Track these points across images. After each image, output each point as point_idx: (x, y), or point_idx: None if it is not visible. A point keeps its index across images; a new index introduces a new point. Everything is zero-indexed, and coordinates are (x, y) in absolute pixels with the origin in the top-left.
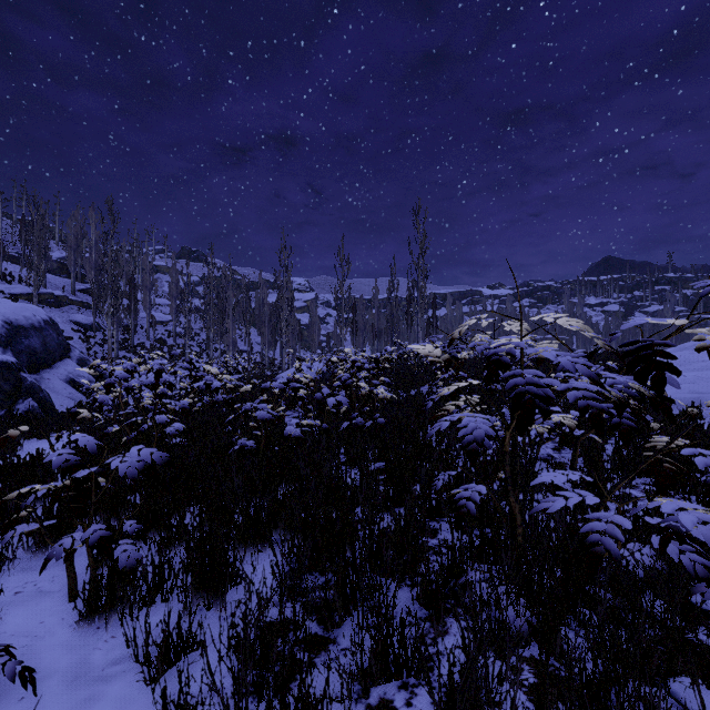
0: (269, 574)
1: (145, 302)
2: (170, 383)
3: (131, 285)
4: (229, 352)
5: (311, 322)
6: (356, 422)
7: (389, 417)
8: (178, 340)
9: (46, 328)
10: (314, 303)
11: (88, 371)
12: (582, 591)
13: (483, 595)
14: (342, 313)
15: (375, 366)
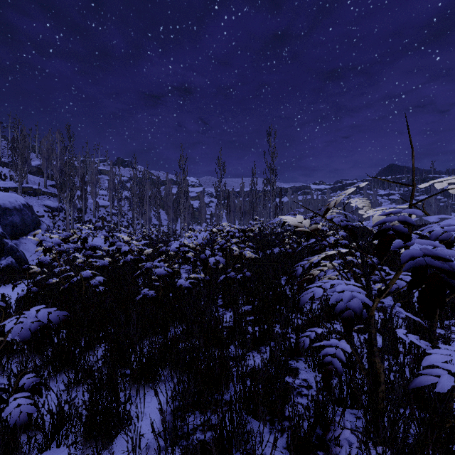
0: (156, 413)
1: (92, 193)
2: (94, 247)
3: (82, 182)
4: (146, 225)
5: (200, 206)
6: (230, 275)
7: (253, 271)
8: (113, 217)
9: (24, 210)
10: (202, 194)
11: (33, 238)
12: (447, 449)
13: (350, 449)
14: (220, 200)
15: (243, 235)
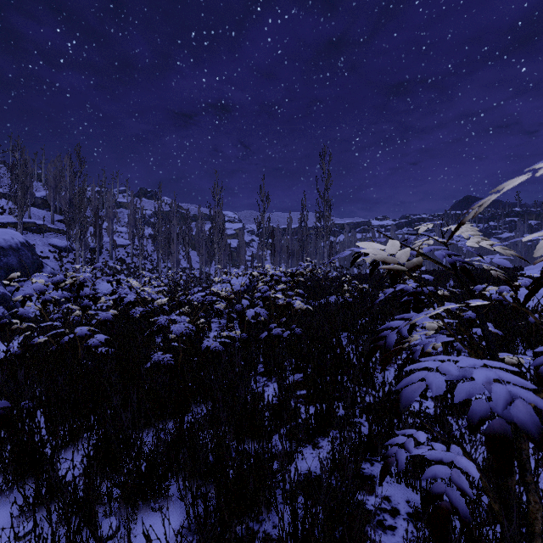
0: None
1: (109, 229)
2: (93, 295)
3: (96, 216)
4: (173, 268)
5: (239, 245)
6: (274, 333)
7: (304, 326)
8: (134, 259)
9: (22, 249)
10: (241, 231)
11: (12, 283)
12: None
13: None
14: (263, 238)
15: (291, 279)
